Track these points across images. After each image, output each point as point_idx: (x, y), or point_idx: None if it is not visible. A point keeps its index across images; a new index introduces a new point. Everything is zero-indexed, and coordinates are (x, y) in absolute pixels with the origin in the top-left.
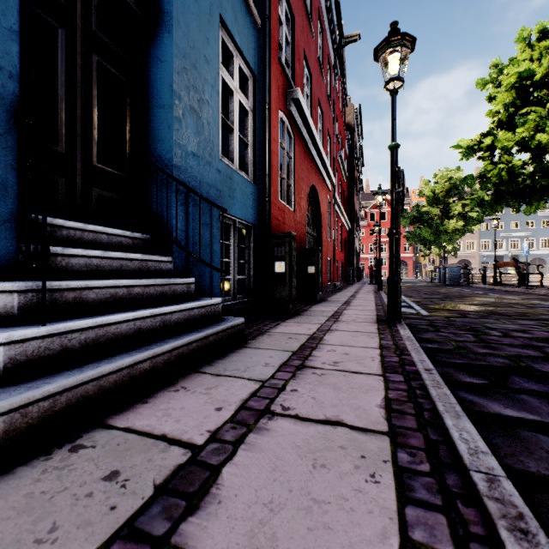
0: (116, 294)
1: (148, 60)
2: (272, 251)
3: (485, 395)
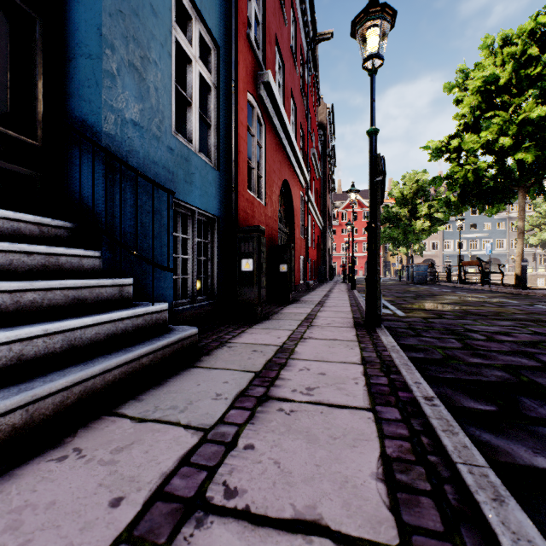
0: None
1: None
2: (238, 247)
3: (502, 431)
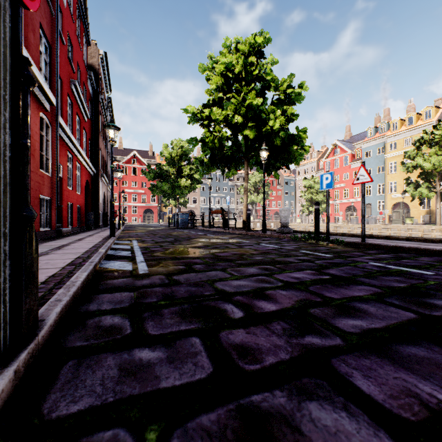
0: None
1: None
2: None
3: None
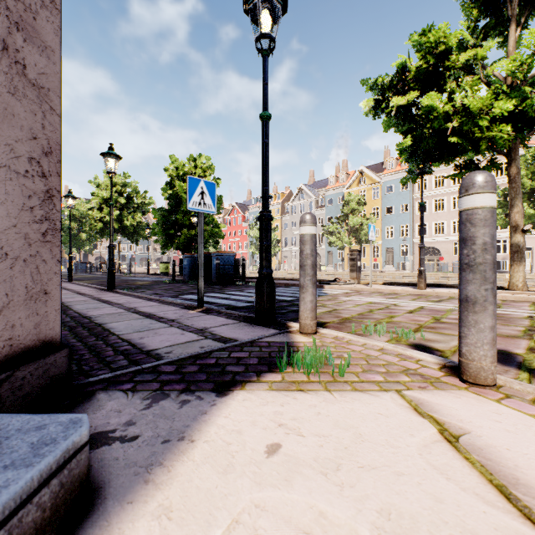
0: None
1: None
2: None
3: None
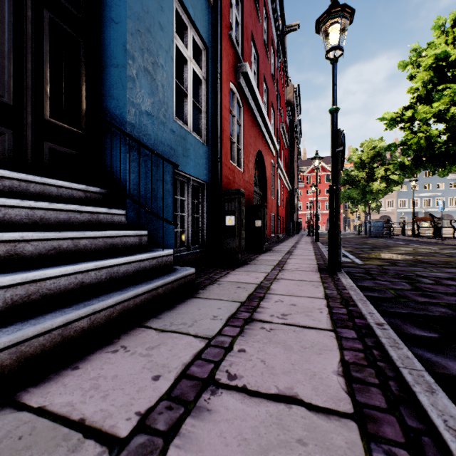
0: (59, 246)
1: (103, 22)
2: (223, 206)
3: (441, 351)
